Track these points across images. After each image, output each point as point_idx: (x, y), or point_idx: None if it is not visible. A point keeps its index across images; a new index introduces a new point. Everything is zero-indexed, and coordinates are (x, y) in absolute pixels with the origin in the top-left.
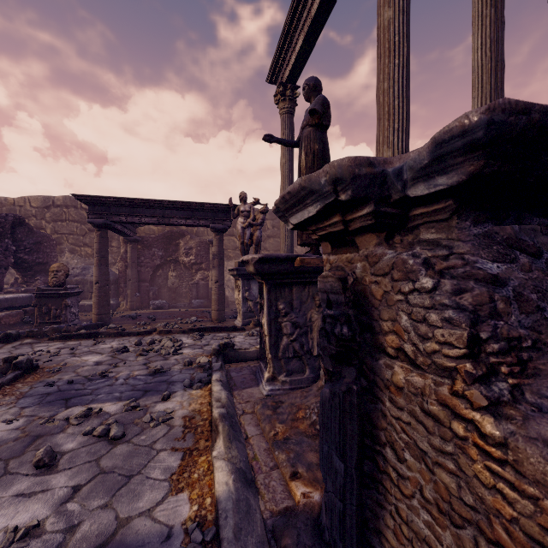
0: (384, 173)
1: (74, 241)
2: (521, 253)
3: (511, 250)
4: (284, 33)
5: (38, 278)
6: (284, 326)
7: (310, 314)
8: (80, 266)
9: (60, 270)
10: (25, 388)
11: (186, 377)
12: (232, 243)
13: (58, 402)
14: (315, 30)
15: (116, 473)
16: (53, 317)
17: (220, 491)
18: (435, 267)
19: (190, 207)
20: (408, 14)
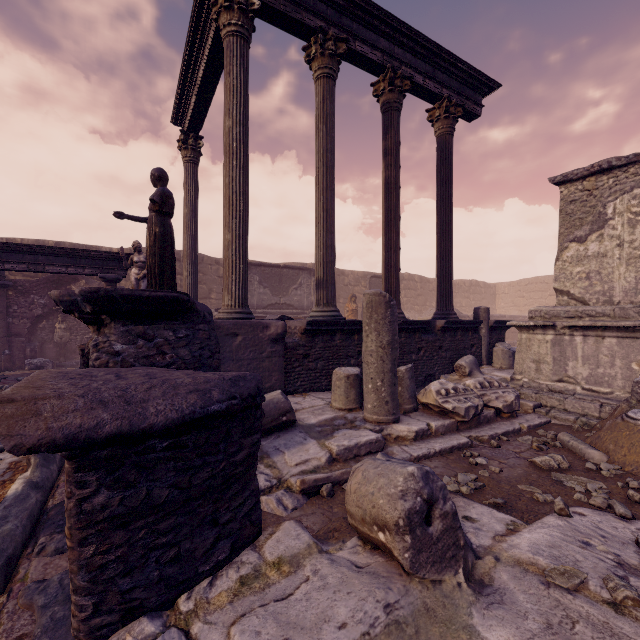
0: (77, 300)
1: None
2: (143, 339)
3: (138, 338)
4: (181, 85)
5: None
6: None
7: None
8: None
9: None
10: None
11: None
12: None
13: None
14: (205, 94)
15: None
16: None
17: (10, 493)
18: (100, 347)
19: (72, 254)
20: (246, 126)
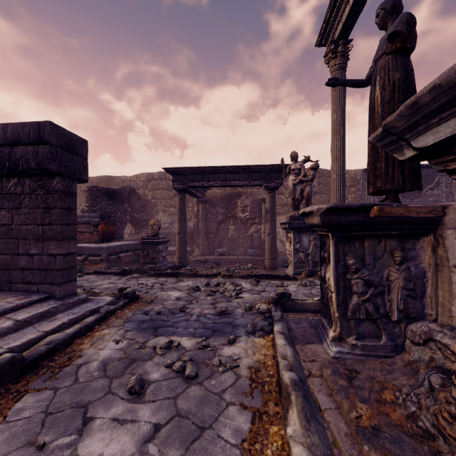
0: None
1: (164, 204)
2: None
3: None
4: None
5: (143, 230)
6: (354, 284)
7: (387, 272)
8: (168, 222)
9: (155, 224)
10: (129, 313)
11: (247, 322)
12: (280, 200)
13: (149, 329)
14: None
15: (189, 420)
16: (151, 258)
17: None
18: None
19: (247, 170)
20: None
